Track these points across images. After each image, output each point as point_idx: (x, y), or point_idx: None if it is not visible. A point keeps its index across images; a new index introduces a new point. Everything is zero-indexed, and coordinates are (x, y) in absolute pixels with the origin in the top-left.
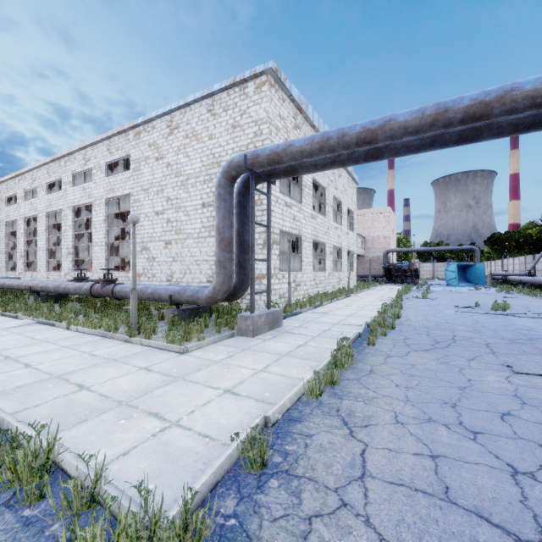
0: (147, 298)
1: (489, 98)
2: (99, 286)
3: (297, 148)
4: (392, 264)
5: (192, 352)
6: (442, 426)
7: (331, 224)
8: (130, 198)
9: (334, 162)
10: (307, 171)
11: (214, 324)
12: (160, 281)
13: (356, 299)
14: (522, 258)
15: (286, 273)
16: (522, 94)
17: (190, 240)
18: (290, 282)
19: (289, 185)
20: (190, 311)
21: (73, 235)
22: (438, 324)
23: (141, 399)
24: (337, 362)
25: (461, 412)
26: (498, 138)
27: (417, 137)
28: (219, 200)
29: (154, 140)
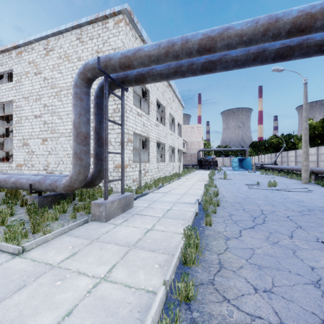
0: (10, 187)
1: (314, 10)
2: None
3: (146, 52)
4: (202, 158)
5: (31, 251)
6: None
7: (168, 131)
8: (13, 104)
9: (176, 72)
10: (154, 79)
11: (72, 209)
12: (38, 170)
13: (184, 180)
14: (269, 155)
15: (138, 164)
16: None
17: (63, 138)
18: (140, 170)
19: (140, 105)
20: (53, 197)
21: None
22: (245, 199)
23: None
24: (187, 259)
25: None
26: (304, 57)
27: (243, 53)
28: (75, 98)
29: (33, 58)
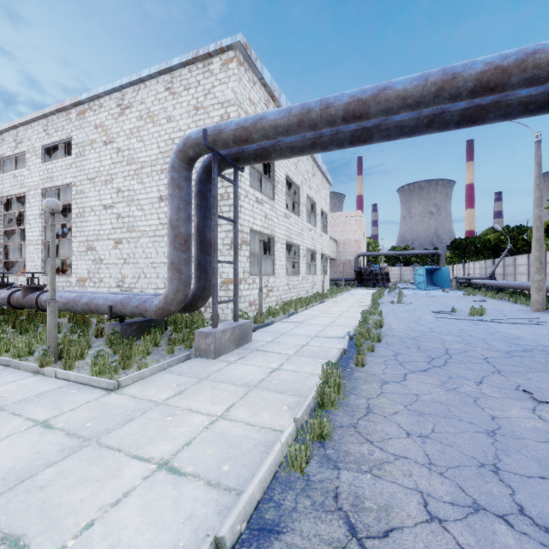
0: (82, 309)
1: (507, 62)
2: (20, 294)
3: (270, 122)
4: (364, 268)
5: (127, 388)
6: (499, 521)
7: (305, 225)
8: (72, 189)
9: (315, 144)
10: (282, 155)
11: (167, 342)
12: (109, 287)
13: (331, 305)
14: (483, 262)
15: (257, 278)
16: (548, 58)
17: (145, 238)
18: (261, 288)
19: (260, 183)
20: (138, 325)
21: (1, 231)
22: (424, 334)
23: (6, 497)
24: (324, 399)
25: (510, 483)
26: (504, 120)
27: (412, 116)
28: (173, 186)
29: (101, 120)
